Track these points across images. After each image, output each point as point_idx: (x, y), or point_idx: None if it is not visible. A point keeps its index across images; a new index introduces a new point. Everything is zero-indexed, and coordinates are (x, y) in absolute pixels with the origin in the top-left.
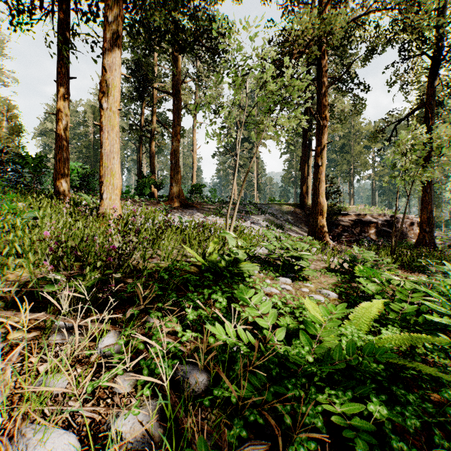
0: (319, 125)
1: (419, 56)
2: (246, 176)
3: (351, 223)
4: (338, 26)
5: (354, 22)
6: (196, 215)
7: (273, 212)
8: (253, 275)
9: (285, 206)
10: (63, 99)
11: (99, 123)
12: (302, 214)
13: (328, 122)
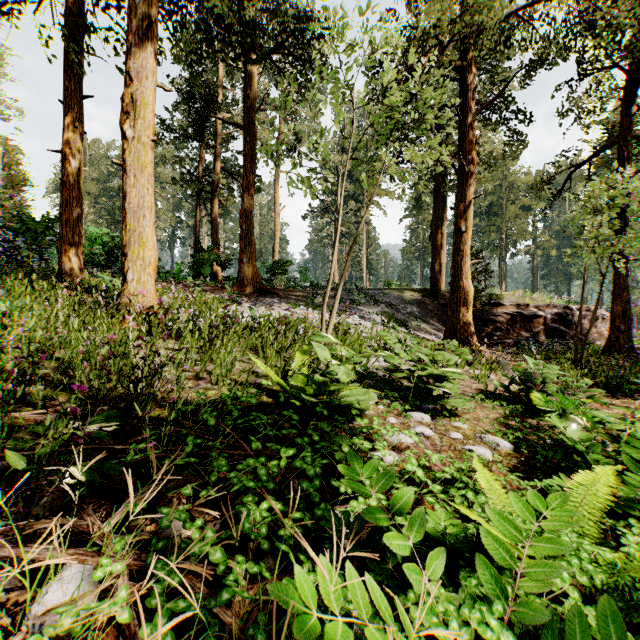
0: (462, 170)
1: (609, 69)
2: (353, 245)
3: (507, 317)
4: (493, 18)
5: (515, 15)
6: (277, 307)
7: (392, 301)
8: (367, 409)
9: (409, 292)
10: (71, 128)
11: (120, 162)
12: (434, 304)
13: (475, 166)
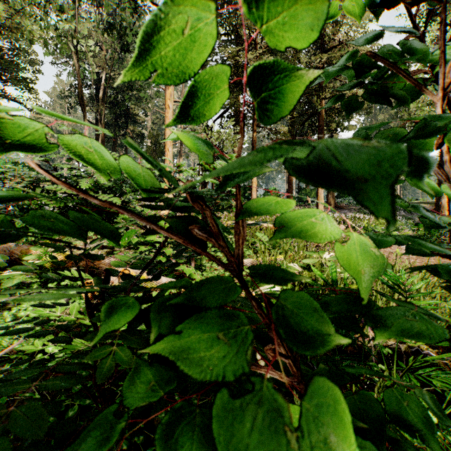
0: (440, 151)
1: None
2: None
3: None
4: None
5: None
6: (347, 214)
7: None
8: None
9: (423, 204)
10: None
11: None
12: None
13: None
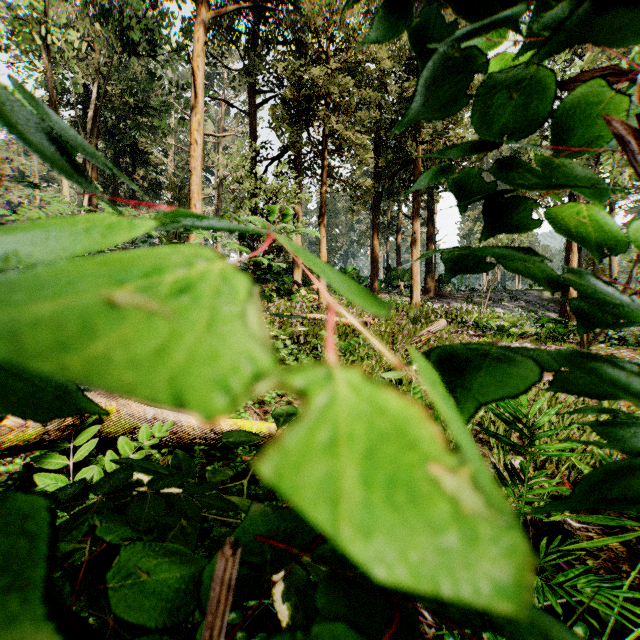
0: None
1: None
2: (492, 282)
3: None
4: None
5: None
6: (451, 304)
7: (530, 299)
8: None
9: (547, 292)
10: (376, 239)
11: (411, 259)
12: None
13: None
